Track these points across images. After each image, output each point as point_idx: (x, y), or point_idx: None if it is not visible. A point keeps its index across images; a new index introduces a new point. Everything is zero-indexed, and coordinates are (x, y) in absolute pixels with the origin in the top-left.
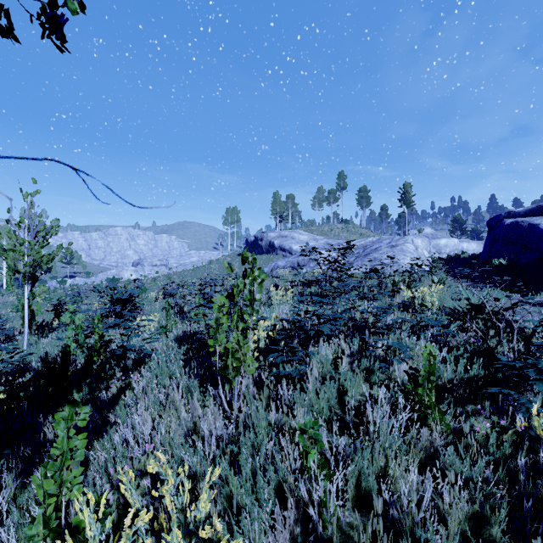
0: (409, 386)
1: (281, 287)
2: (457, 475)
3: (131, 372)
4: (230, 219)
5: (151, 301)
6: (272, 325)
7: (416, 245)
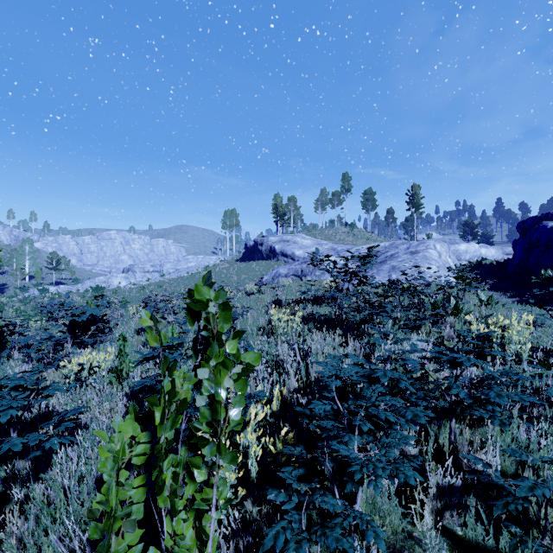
0: None
1: (284, 302)
2: None
3: (21, 486)
4: (228, 222)
5: (127, 319)
6: (274, 411)
7: (438, 251)
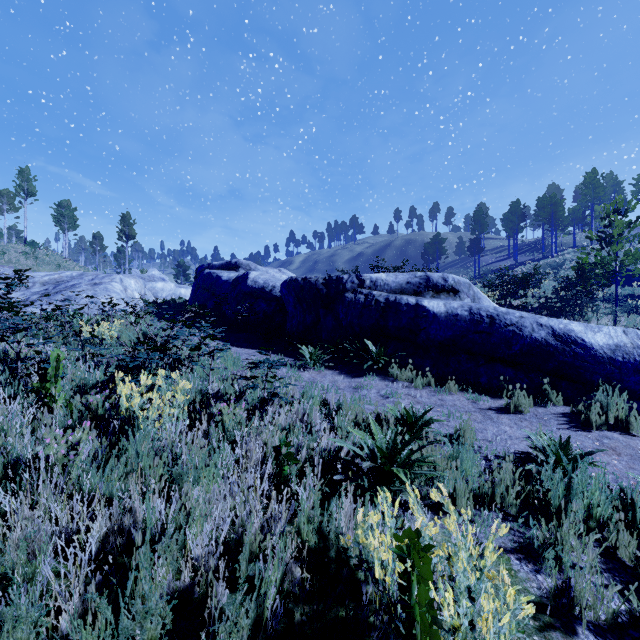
0: (38, 384)
1: None
2: (66, 428)
3: None
4: None
5: None
6: None
7: (125, 285)
